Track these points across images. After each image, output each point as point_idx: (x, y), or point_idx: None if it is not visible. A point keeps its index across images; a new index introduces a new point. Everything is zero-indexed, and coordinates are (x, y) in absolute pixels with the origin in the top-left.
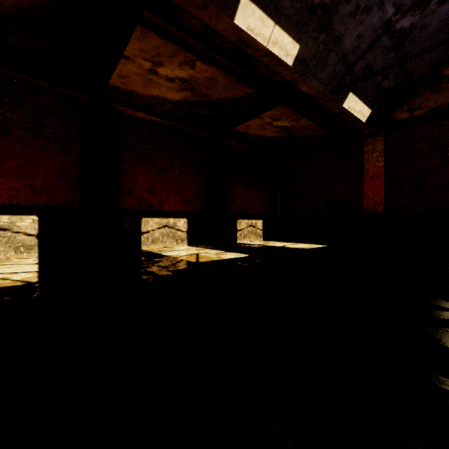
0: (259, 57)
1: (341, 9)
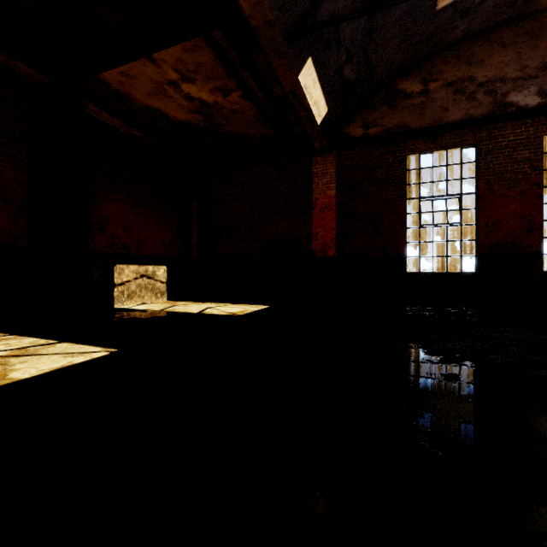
0: None
1: None
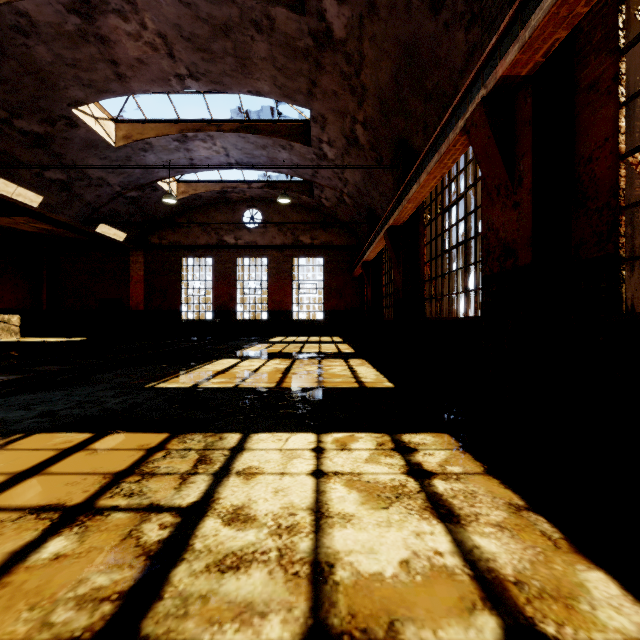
0: (5, 198)
1: (77, 183)
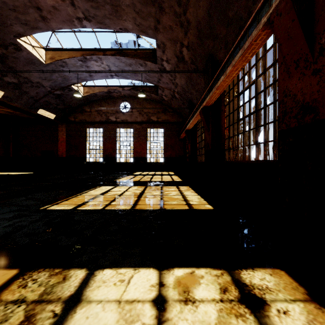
0: None
1: (24, 85)
